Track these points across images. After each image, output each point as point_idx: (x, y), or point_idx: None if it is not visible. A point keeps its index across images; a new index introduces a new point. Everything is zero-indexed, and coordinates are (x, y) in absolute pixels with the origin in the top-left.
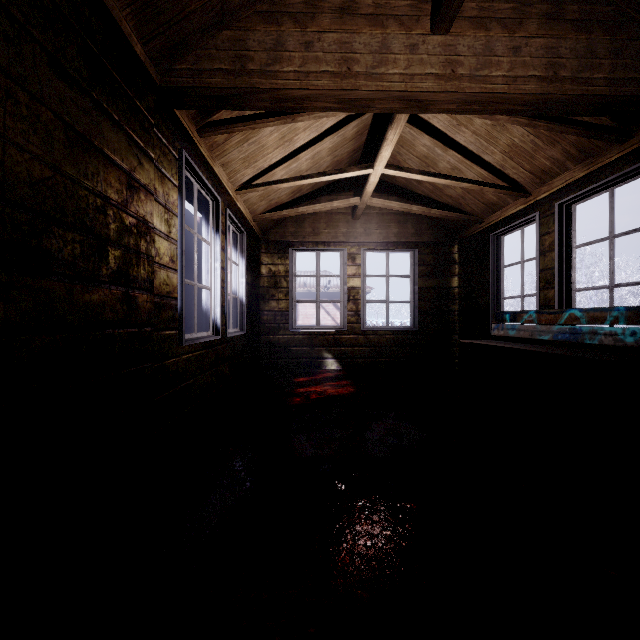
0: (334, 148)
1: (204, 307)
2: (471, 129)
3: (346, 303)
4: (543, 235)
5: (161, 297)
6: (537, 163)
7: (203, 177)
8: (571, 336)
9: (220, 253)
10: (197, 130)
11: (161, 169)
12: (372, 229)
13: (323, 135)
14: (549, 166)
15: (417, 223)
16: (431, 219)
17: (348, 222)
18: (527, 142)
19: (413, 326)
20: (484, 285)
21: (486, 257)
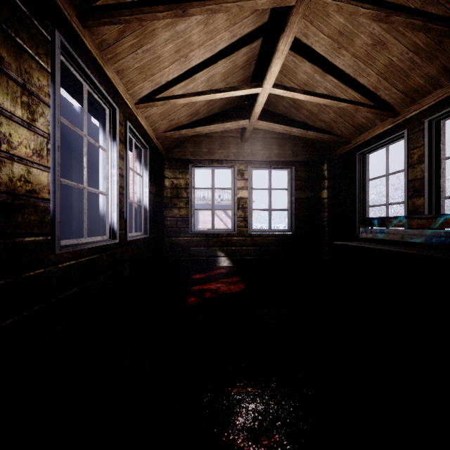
0: (226, 74)
1: (101, 212)
2: (351, 51)
3: (236, 211)
4: (411, 149)
5: (14, 196)
6: (411, 82)
7: (92, 76)
8: (447, 239)
9: (117, 160)
10: (77, 15)
11: (14, 37)
12: (257, 150)
13: (217, 57)
14: (422, 84)
15: (293, 146)
16: (305, 143)
17: (238, 144)
18: (405, 60)
19: (290, 230)
20: (351, 196)
21: (353, 172)
